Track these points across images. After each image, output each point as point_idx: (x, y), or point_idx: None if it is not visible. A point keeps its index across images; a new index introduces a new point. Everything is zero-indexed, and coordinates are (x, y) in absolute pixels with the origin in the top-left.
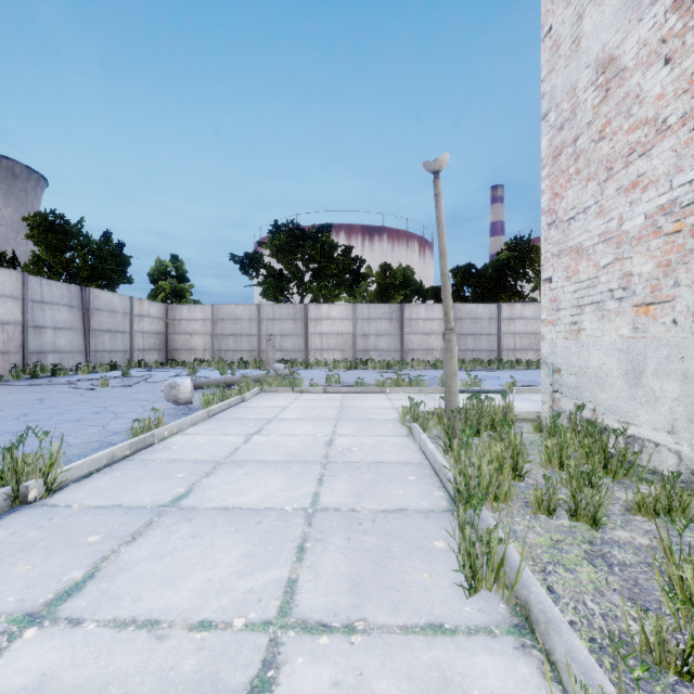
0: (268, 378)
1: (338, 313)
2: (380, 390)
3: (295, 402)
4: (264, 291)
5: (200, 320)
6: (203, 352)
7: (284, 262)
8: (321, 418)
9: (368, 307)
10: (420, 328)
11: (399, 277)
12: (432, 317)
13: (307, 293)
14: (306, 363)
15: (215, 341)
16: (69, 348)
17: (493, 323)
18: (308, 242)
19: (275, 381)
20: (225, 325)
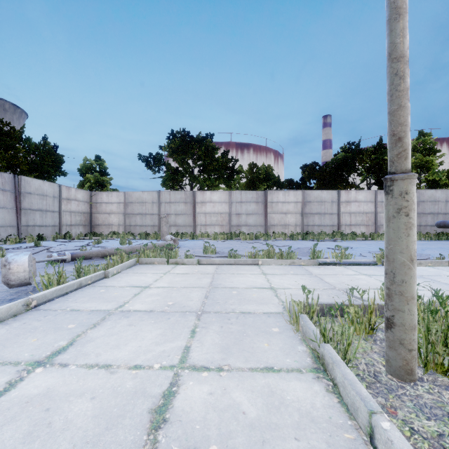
0: (146, 250)
1: (218, 198)
2: (252, 262)
3: (162, 278)
4: (163, 181)
5: (115, 203)
6: (118, 227)
7: (178, 160)
8: (179, 309)
9: (240, 193)
10: (279, 208)
11: (263, 172)
12: (288, 200)
13: (196, 184)
14: (192, 235)
15: (126, 218)
16: (2, 223)
17: (334, 205)
18: (196, 145)
19: (152, 252)
20: (133, 207)
